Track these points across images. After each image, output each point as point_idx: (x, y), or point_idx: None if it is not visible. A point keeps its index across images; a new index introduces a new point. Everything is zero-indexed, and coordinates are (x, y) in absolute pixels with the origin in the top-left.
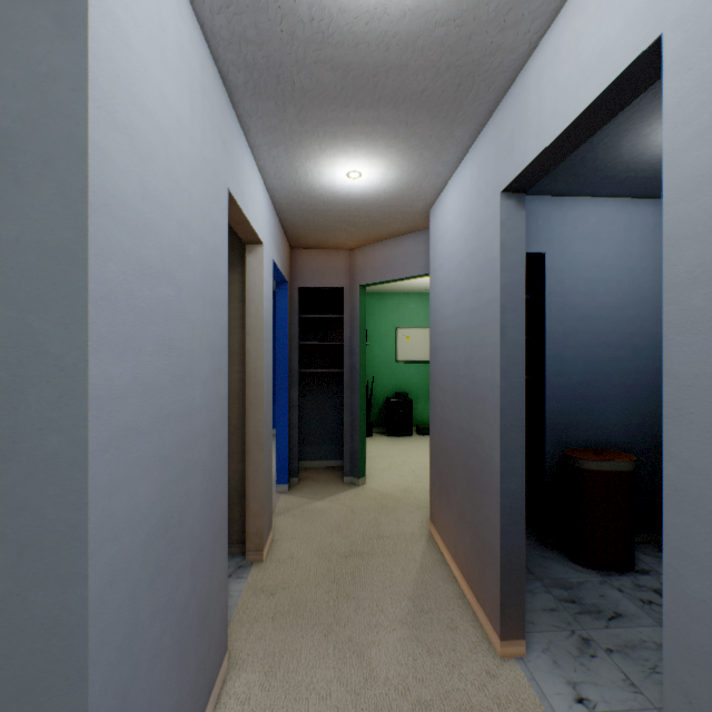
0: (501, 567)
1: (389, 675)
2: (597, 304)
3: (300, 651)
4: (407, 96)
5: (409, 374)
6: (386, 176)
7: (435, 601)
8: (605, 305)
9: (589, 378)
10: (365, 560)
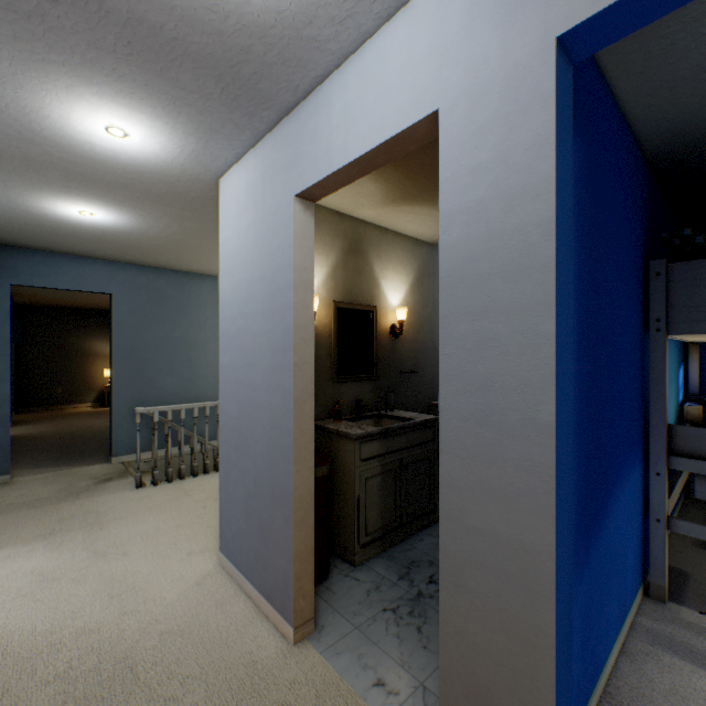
0: None
1: None
2: None
3: (236, 698)
4: (83, 8)
5: None
6: None
7: None
8: None
9: None
10: None
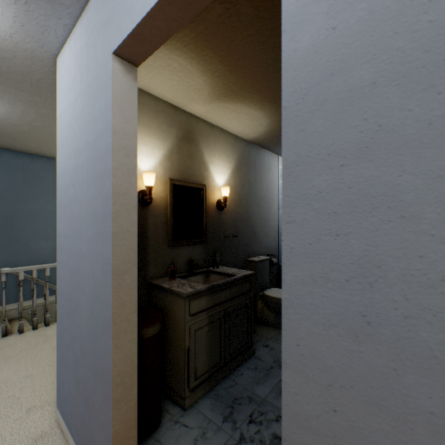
0: None
1: None
2: None
3: None
4: None
5: None
6: None
7: None
8: None
9: None
10: None
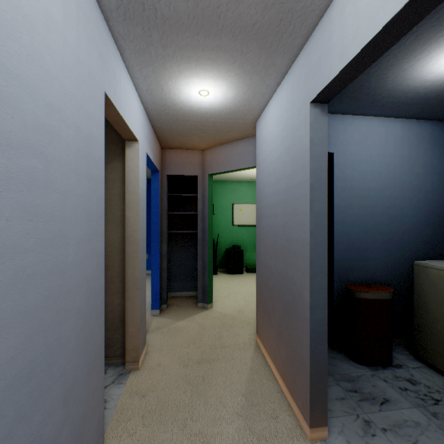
0: (310, 375)
1: None
2: (367, 187)
3: None
4: (243, 27)
5: (241, 233)
6: (227, 95)
7: (261, 396)
8: (371, 188)
9: (361, 236)
10: (212, 365)
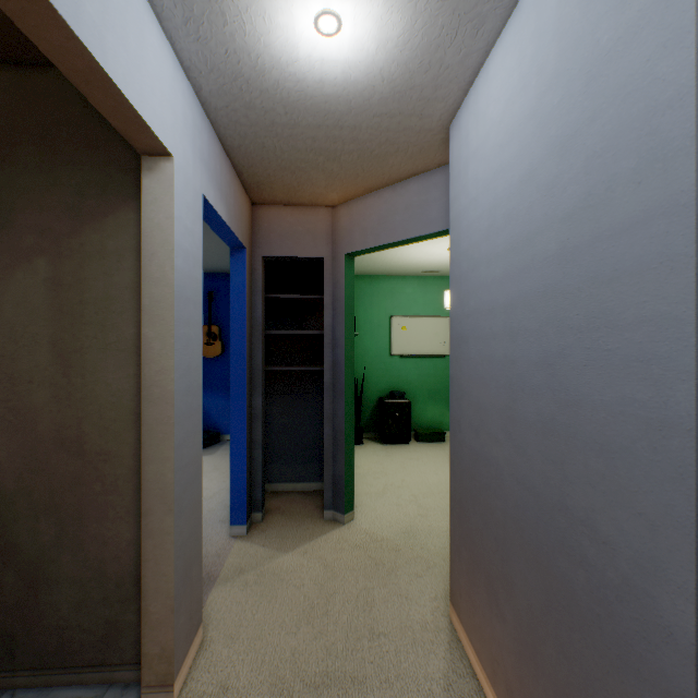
0: None
1: None
2: None
3: None
4: None
5: (406, 370)
6: (385, 29)
7: None
8: None
9: None
10: (348, 697)
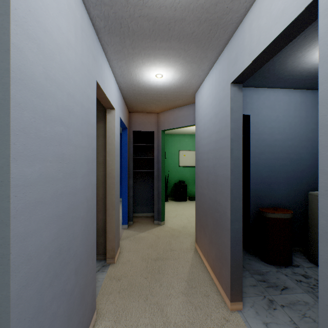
0: (230, 266)
1: (176, 321)
2: (274, 139)
3: (132, 309)
4: (185, 35)
5: (185, 172)
6: (174, 76)
7: (198, 282)
8: (278, 139)
9: (270, 174)
10: (164, 261)
